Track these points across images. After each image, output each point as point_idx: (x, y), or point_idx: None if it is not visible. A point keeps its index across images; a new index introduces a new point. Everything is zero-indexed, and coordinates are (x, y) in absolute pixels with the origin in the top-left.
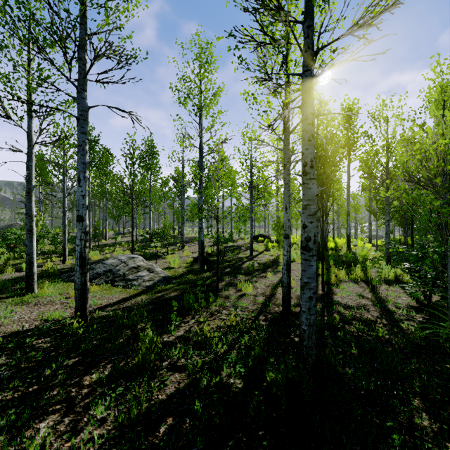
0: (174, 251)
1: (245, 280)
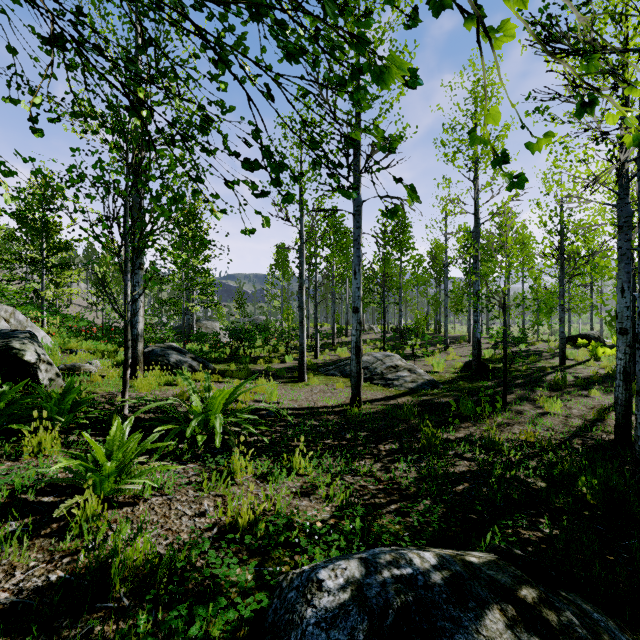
0: (434, 353)
1: (548, 397)
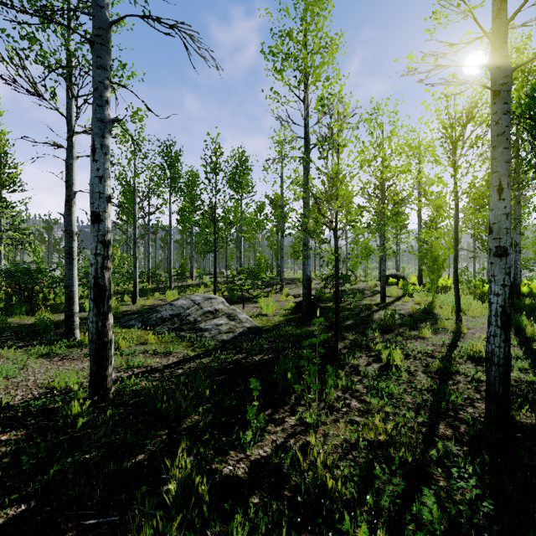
0: (269, 293)
1: (382, 341)
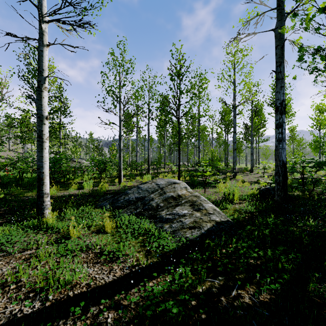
0: (224, 179)
1: None
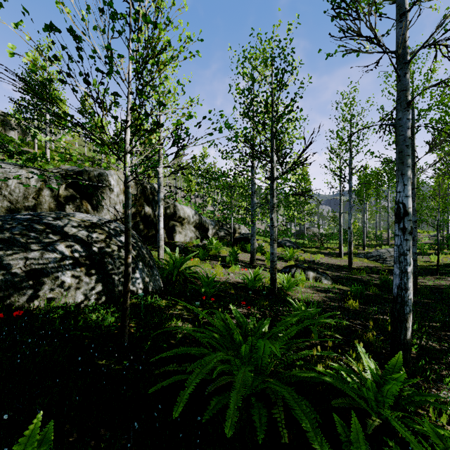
0: None
1: None
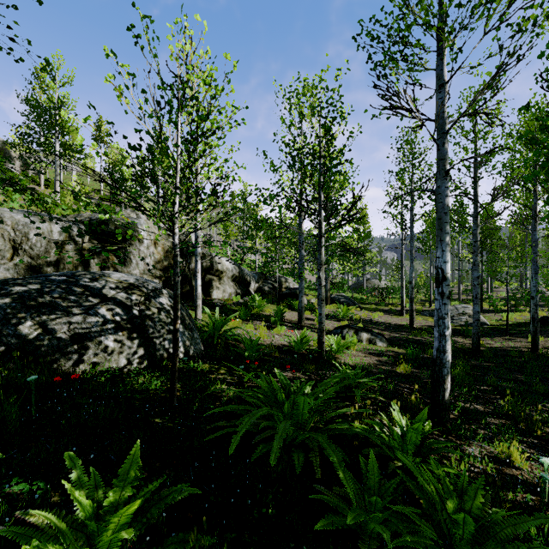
0: None
1: None
